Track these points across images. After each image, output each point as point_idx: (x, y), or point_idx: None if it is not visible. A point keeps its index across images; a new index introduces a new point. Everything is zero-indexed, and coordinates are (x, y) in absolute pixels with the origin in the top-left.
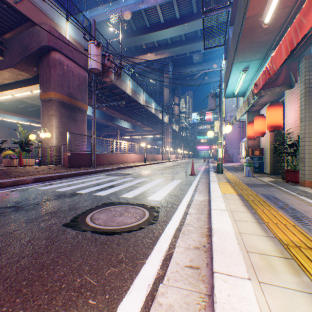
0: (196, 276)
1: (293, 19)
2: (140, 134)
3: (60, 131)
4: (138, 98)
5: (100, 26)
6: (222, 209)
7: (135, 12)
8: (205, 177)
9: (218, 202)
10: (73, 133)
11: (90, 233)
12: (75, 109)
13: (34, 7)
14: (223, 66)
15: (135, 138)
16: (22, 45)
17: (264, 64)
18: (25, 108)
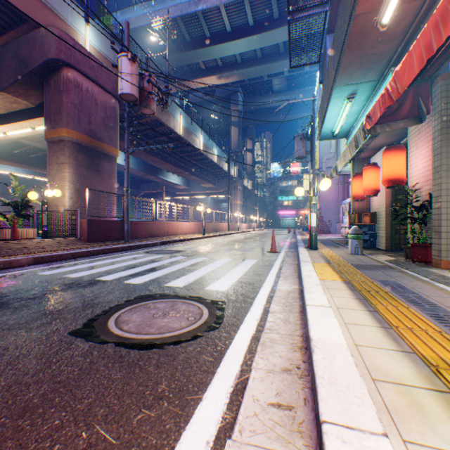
0: (289, 423)
1: (425, 18)
2: (196, 194)
3: (76, 187)
4: (193, 141)
5: (137, 34)
6: (323, 305)
7: (189, 15)
8: (292, 255)
9: (315, 294)
10: (95, 191)
11: (113, 346)
12: (99, 155)
13: (36, 0)
14: (315, 95)
15: (189, 199)
16: (18, 57)
17: (379, 88)
18: (25, 154)
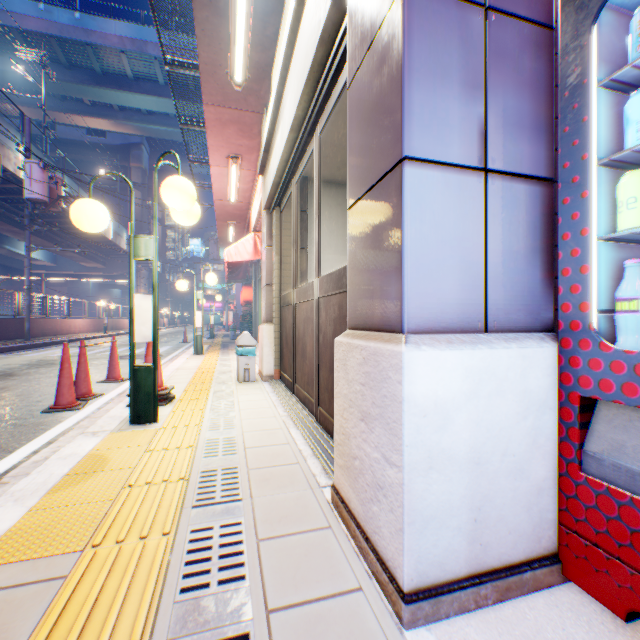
0: None
1: None
2: (70, 274)
3: None
4: None
5: None
6: None
7: (73, 43)
8: None
9: None
10: None
11: None
12: None
13: None
14: None
15: (53, 281)
16: None
17: None
18: None
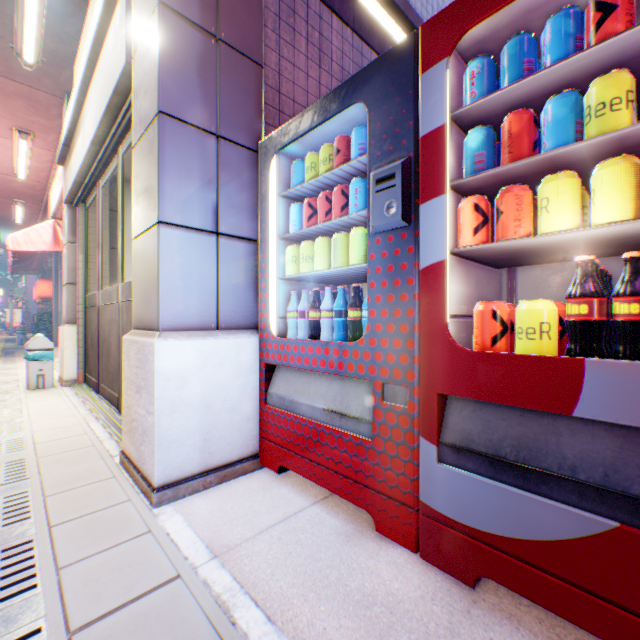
0: None
1: None
2: None
3: None
4: None
5: None
6: None
7: None
8: None
9: None
10: None
11: None
12: None
13: None
14: None
15: None
16: None
17: None
18: None
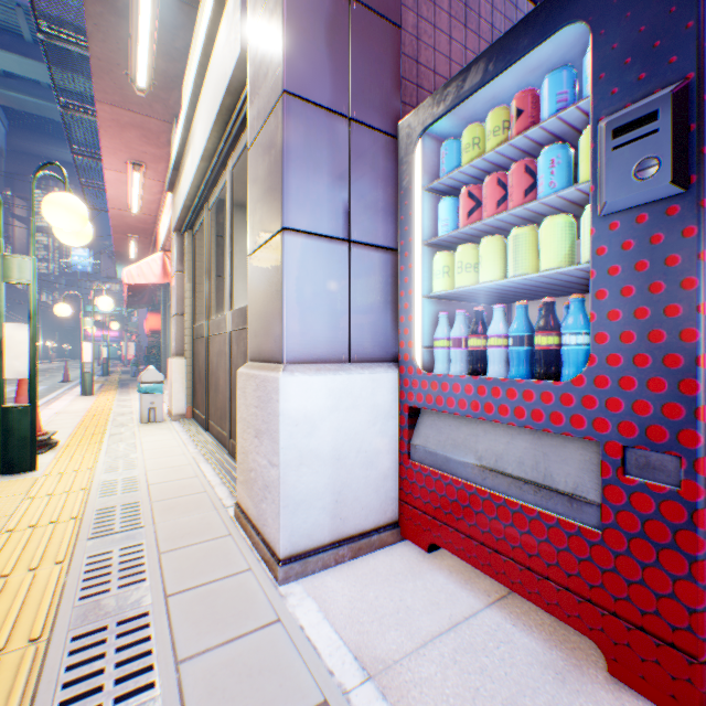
0: None
1: None
2: None
3: None
4: None
5: None
6: None
7: None
8: None
9: None
10: None
11: None
12: None
13: None
14: None
15: None
16: None
17: None
18: None
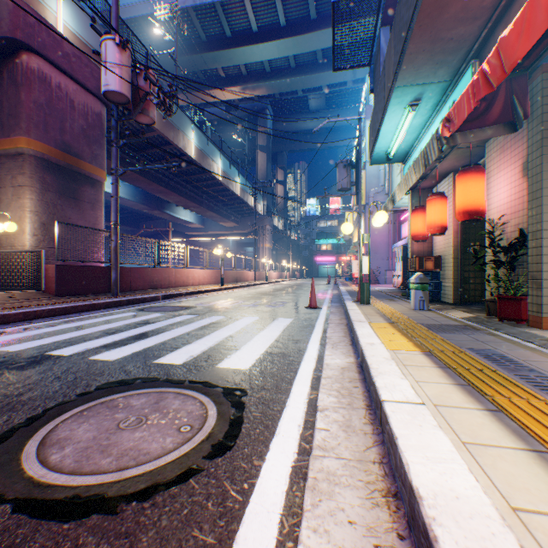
0: None
1: None
2: (214, 234)
3: (41, 220)
4: (209, 166)
5: (136, 26)
6: (410, 400)
7: (205, 7)
8: (338, 311)
9: (390, 377)
10: (69, 225)
11: (7, 515)
12: (77, 177)
13: None
14: None
15: (206, 241)
16: None
17: (453, 91)
18: None
